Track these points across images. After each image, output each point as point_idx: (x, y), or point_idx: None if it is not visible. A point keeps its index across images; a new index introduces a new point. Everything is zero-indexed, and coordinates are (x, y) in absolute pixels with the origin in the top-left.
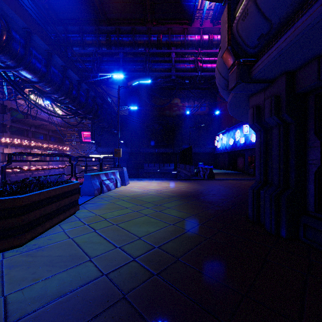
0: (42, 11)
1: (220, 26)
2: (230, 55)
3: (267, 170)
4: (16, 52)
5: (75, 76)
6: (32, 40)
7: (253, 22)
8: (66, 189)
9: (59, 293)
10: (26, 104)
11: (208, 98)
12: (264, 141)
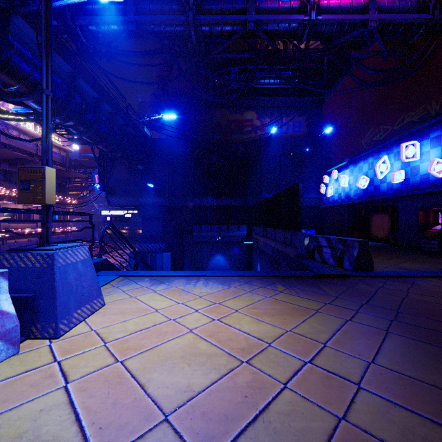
0: None
1: None
2: None
3: None
4: None
5: None
6: None
7: None
8: None
9: None
10: None
11: (305, 111)
12: None
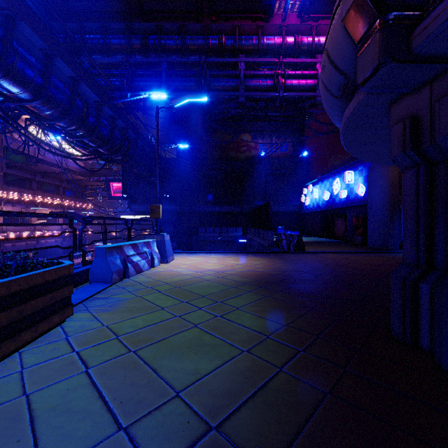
0: None
1: (311, 23)
2: (365, 9)
3: (434, 242)
4: None
5: (92, 95)
6: (18, 32)
7: None
8: (39, 279)
9: None
10: (22, 139)
11: (291, 134)
12: (427, 185)
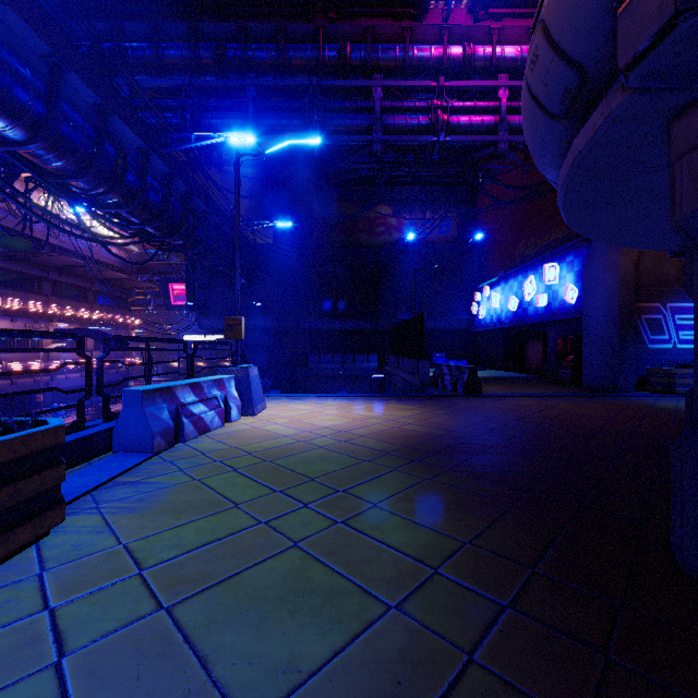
0: None
1: (490, 23)
2: None
3: None
4: None
5: (132, 137)
6: (2, 25)
7: None
8: None
9: None
10: (20, 212)
11: (455, 206)
12: None
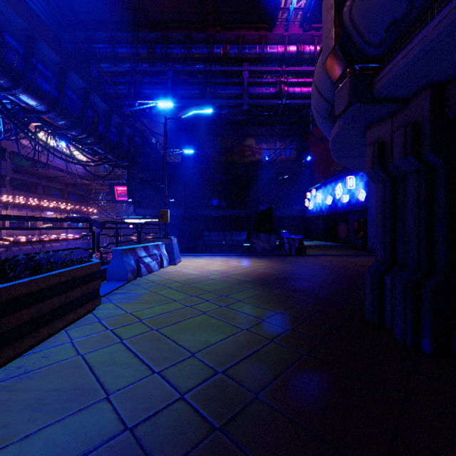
0: (51, 6)
1: (313, 32)
2: (338, 60)
3: (396, 243)
4: (11, 65)
5: (102, 104)
6: (37, 49)
7: (380, 1)
8: (78, 273)
9: None
10: (32, 146)
11: (295, 138)
12: (391, 197)
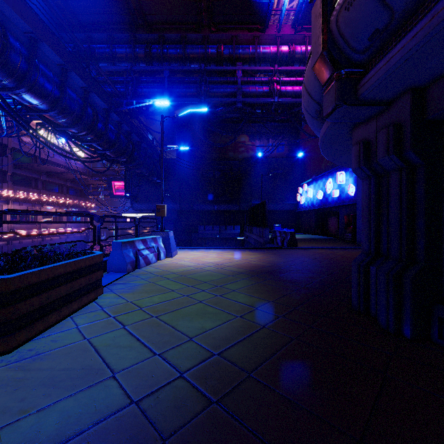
0: (53, 9)
1: (304, 33)
2: (326, 65)
3: (381, 236)
4: (15, 66)
5: (101, 103)
6: (39, 50)
7: (364, 12)
8: (82, 264)
9: (59, 437)
10: (33, 143)
11: (287, 135)
12: (376, 192)
